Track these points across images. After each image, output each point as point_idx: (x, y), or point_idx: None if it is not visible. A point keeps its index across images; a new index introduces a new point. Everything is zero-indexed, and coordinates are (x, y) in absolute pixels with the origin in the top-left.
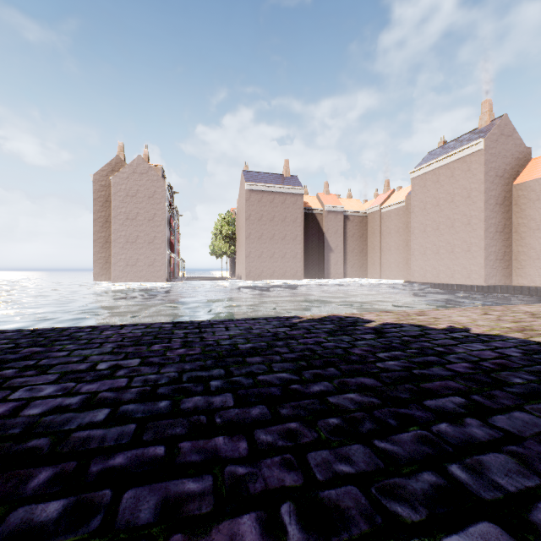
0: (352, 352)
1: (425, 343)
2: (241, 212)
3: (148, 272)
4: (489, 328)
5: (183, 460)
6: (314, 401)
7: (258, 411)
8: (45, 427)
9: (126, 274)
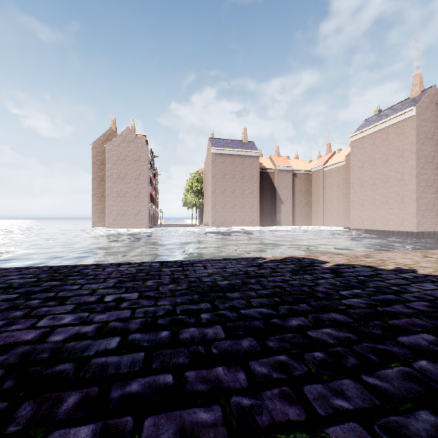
0: (317, 290)
1: (380, 282)
2: (208, 172)
3: (134, 220)
4: (434, 269)
5: (191, 389)
6: (296, 334)
7: (247, 343)
8: (68, 352)
9: (117, 222)
